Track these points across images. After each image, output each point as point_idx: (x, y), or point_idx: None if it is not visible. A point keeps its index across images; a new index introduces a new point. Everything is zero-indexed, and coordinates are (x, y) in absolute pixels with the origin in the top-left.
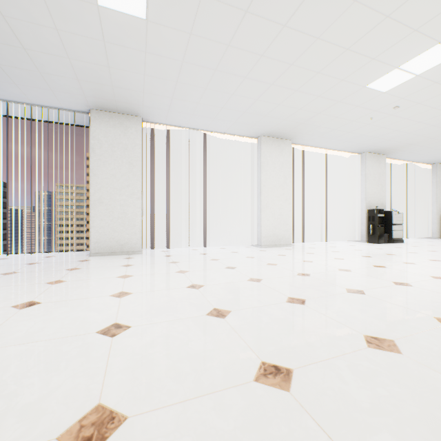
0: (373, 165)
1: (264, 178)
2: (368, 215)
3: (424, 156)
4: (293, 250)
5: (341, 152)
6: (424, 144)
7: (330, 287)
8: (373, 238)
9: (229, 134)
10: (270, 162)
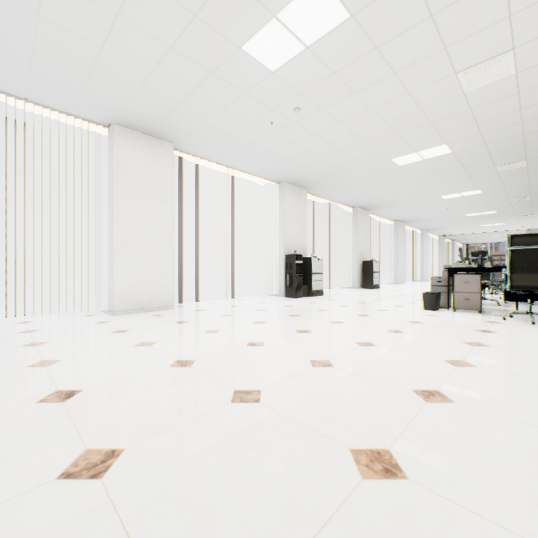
0: (293, 200)
1: (120, 197)
2: (287, 262)
3: (344, 196)
4: (163, 317)
5: (255, 178)
6: (342, 179)
7: (40, 455)
8: (291, 290)
9: (39, 104)
10: (133, 172)
